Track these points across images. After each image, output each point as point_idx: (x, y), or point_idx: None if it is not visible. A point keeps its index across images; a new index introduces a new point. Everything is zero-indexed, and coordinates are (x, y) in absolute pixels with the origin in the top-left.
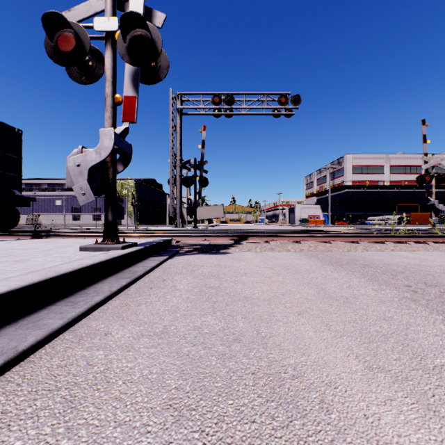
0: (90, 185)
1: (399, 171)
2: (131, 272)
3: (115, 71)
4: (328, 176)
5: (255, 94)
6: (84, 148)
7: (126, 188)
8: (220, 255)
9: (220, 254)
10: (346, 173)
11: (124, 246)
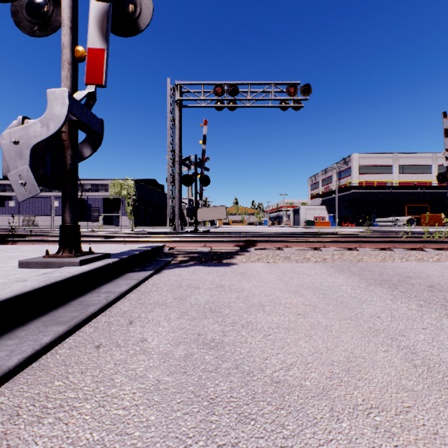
0: (36, 173)
1: (408, 171)
2: (80, 305)
3: (75, 14)
4: (334, 177)
5: (261, 84)
6: (28, 119)
7: (126, 189)
8: (223, 268)
9: (222, 265)
10: (353, 173)
11: (86, 260)
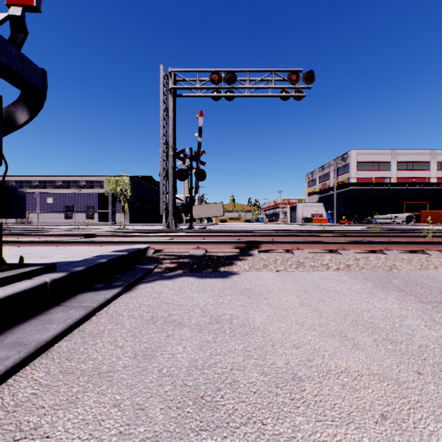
0: None
1: (406, 167)
2: None
3: None
4: (331, 173)
5: (260, 71)
6: None
7: (121, 185)
8: (220, 280)
9: (219, 276)
10: (351, 170)
11: None
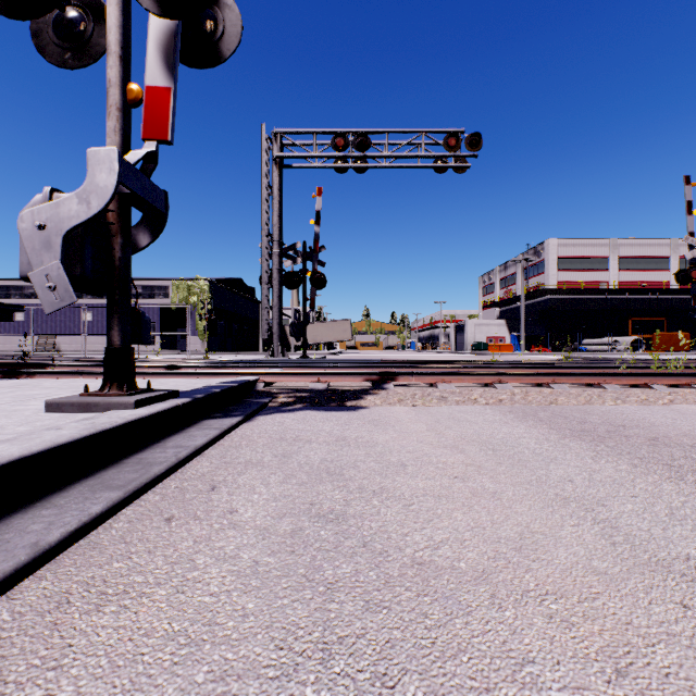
0: (70, 271)
1: (633, 266)
2: (139, 465)
3: (127, 36)
4: (518, 275)
5: (405, 132)
6: (58, 192)
7: (196, 294)
8: (347, 413)
9: (345, 409)
10: (548, 269)
11: (143, 400)
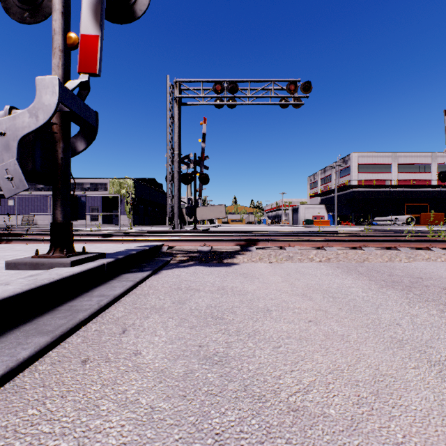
0: (24, 167)
1: (407, 170)
2: (69, 311)
3: None
4: (333, 176)
5: (261, 81)
6: (16, 110)
7: (125, 188)
8: (224, 268)
9: (223, 265)
10: (352, 172)
11: (78, 260)
